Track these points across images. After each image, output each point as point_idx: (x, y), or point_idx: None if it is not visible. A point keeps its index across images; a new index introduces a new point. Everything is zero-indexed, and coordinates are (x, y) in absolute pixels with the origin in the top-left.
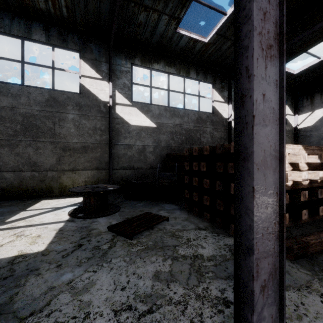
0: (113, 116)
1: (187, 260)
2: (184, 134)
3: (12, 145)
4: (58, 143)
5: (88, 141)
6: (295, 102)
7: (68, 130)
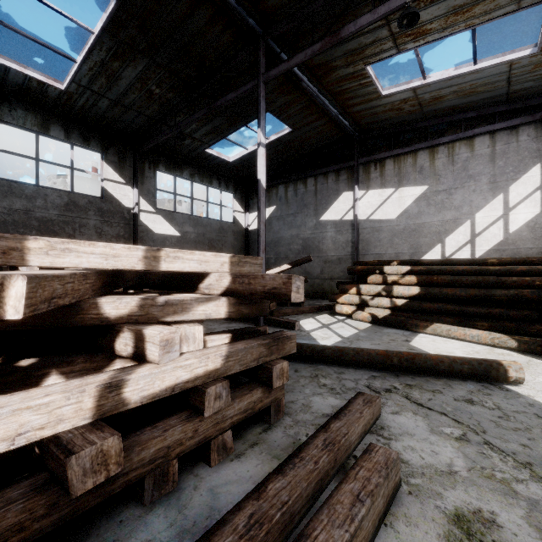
0: None
1: None
2: (36, 227)
3: None
4: None
5: None
6: (247, 197)
7: None
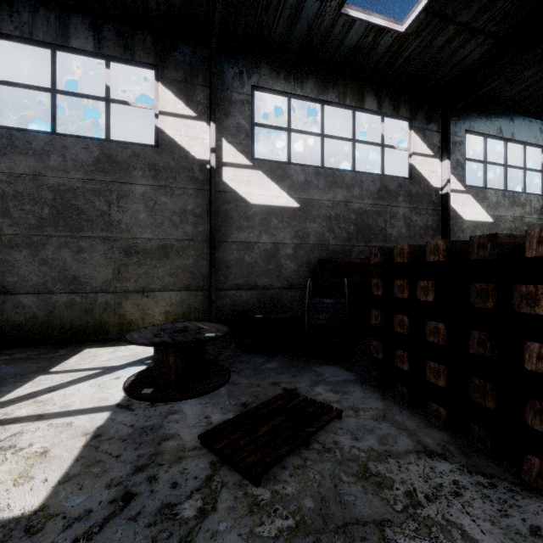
0: (218, 188)
1: None
2: (353, 221)
3: (35, 244)
4: (116, 241)
5: (170, 235)
6: None
7: (134, 216)
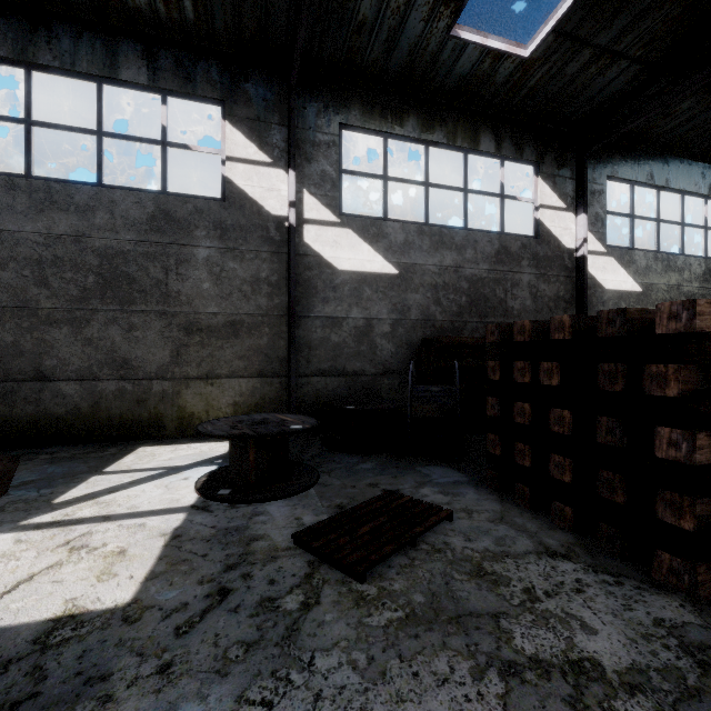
0: (298, 251)
1: (553, 680)
2: (465, 290)
3: (78, 320)
4: (175, 316)
5: (240, 309)
6: None
7: (197, 285)
